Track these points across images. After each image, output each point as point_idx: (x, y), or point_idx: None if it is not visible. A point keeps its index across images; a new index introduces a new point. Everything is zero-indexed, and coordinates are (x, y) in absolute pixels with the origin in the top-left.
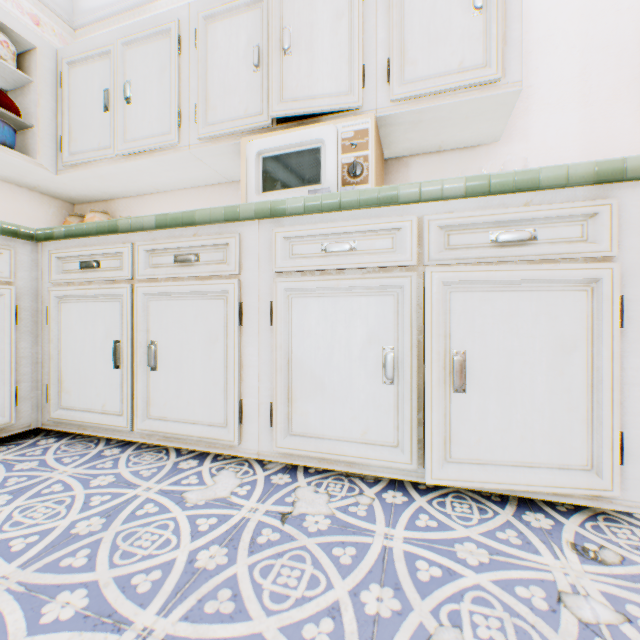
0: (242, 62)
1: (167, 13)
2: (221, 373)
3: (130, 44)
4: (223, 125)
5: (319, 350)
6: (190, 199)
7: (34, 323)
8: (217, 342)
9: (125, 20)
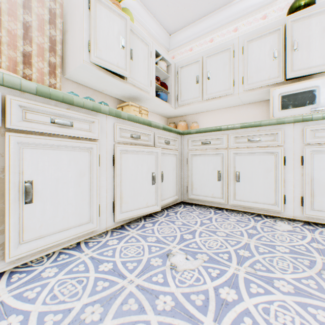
0: (266, 57)
1: (226, 42)
2: (272, 184)
3: (209, 57)
4: (257, 84)
5: None
6: (222, 113)
7: (180, 164)
8: (270, 172)
9: (190, 44)
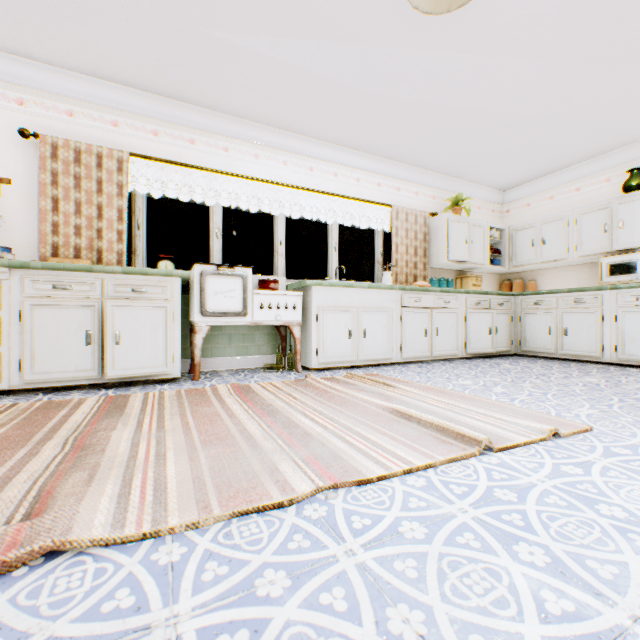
0: (597, 229)
1: (561, 212)
2: (593, 336)
3: (543, 224)
4: (588, 252)
5: (634, 329)
6: (562, 271)
7: (513, 321)
8: (591, 327)
9: (527, 199)
